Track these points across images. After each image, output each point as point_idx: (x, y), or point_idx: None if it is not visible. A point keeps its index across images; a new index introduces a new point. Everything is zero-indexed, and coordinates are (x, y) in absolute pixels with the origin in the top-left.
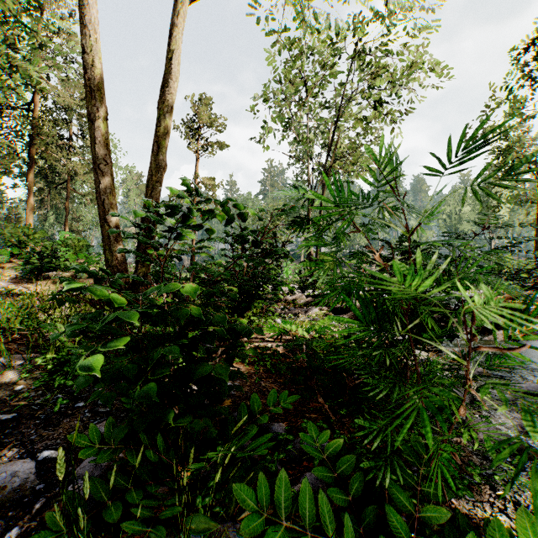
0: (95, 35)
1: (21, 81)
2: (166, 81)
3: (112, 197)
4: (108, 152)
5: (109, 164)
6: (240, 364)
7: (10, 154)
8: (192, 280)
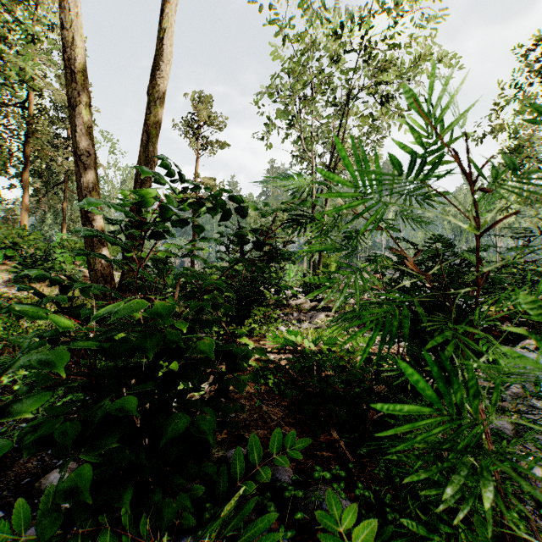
0: (75, 9)
1: (14, 76)
2: (156, 63)
3: (95, 193)
4: (91, 142)
5: (92, 155)
6: None
7: (2, 152)
8: (177, 289)
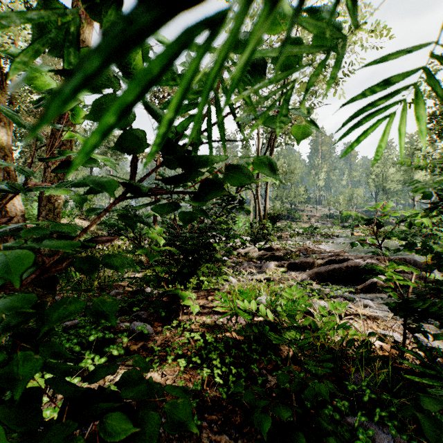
0: None
1: None
2: None
3: None
4: None
5: None
6: (175, 366)
7: None
8: None
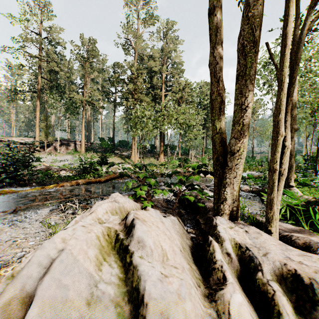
0: None
1: None
2: None
3: None
4: None
5: None
6: None
7: None
8: None
